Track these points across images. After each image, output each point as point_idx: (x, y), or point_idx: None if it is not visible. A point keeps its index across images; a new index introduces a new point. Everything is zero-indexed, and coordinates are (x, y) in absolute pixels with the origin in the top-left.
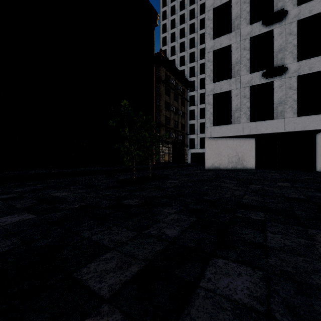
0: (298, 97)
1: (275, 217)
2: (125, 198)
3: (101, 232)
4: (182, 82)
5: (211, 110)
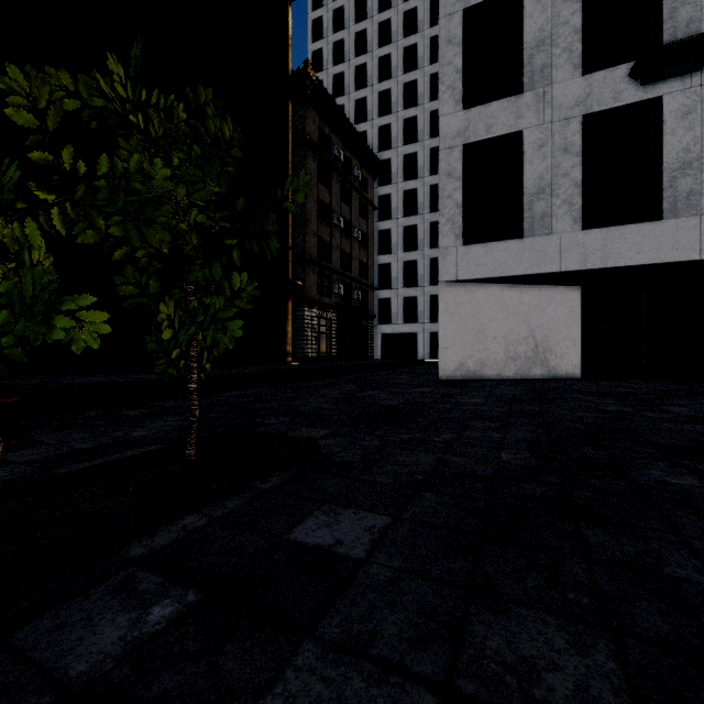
0: None
1: None
2: None
3: None
4: (362, 159)
5: (459, 195)
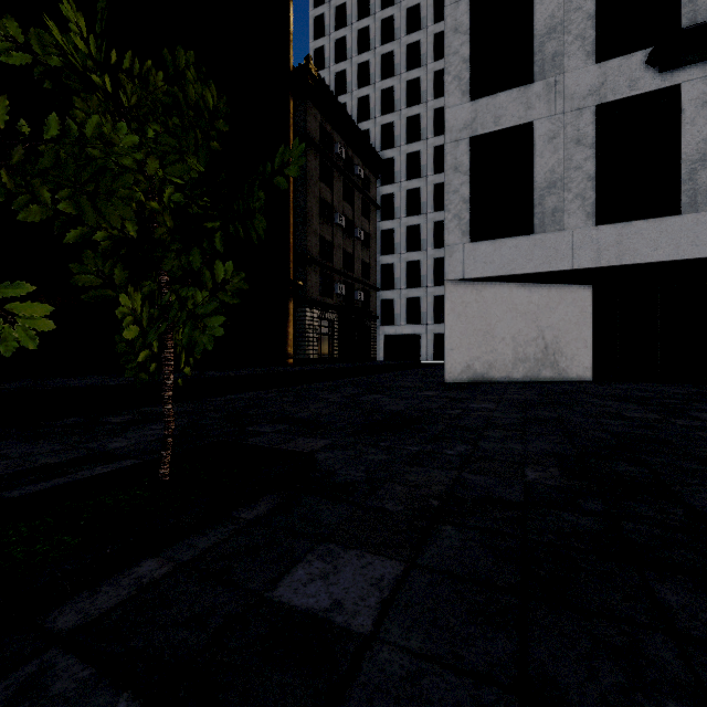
0: None
1: None
2: None
3: None
4: (365, 158)
5: (466, 190)
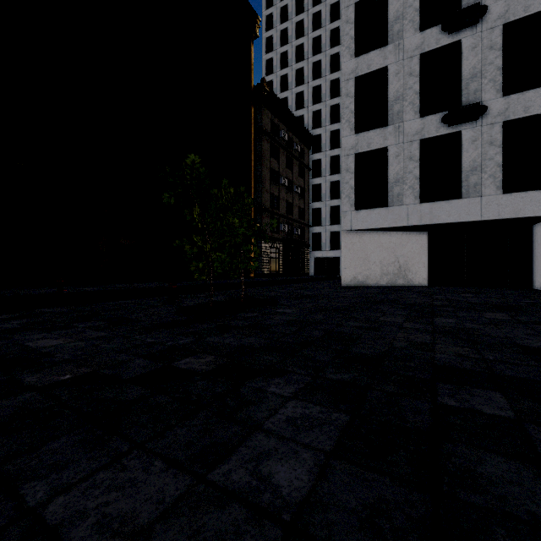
0: (504, 159)
1: (537, 408)
2: (185, 354)
3: (84, 482)
4: (300, 136)
5: (352, 182)
